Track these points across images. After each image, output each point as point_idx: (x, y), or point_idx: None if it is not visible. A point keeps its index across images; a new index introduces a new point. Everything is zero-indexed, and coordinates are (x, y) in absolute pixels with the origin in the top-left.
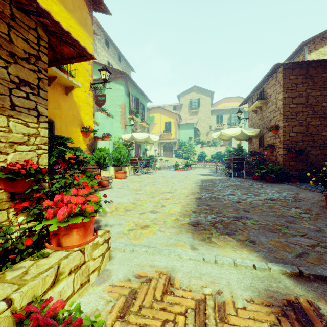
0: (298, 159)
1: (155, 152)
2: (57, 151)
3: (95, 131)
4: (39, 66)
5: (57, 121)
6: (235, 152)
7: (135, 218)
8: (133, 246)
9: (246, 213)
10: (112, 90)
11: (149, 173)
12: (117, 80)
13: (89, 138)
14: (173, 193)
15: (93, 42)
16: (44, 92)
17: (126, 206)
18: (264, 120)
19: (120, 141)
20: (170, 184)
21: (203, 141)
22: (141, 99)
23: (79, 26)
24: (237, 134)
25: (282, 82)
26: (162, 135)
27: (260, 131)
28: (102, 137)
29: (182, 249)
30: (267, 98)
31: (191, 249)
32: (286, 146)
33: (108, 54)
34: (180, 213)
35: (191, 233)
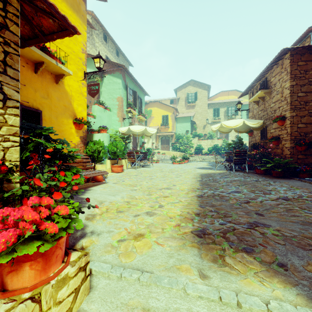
0: (307, 152)
1: (153, 145)
2: (33, 144)
3: (89, 123)
4: (6, 37)
5: (46, 112)
6: (235, 145)
7: (128, 223)
8: (121, 268)
9: (260, 217)
10: (110, 83)
11: (147, 166)
12: (115, 74)
13: (82, 130)
14: (171, 190)
15: (91, 37)
16: (14, 70)
17: (119, 206)
18: (267, 111)
19: (118, 134)
20: (168, 178)
21: (199, 134)
22: (138, 92)
23: (71, 11)
24: (239, 125)
25: (289, 68)
26: (159, 128)
27: (264, 122)
28: (98, 129)
29: (187, 277)
30: (271, 88)
31: (200, 277)
32: (294, 138)
33: (106, 49)
34: (181, 217)
35: (198, 249)
